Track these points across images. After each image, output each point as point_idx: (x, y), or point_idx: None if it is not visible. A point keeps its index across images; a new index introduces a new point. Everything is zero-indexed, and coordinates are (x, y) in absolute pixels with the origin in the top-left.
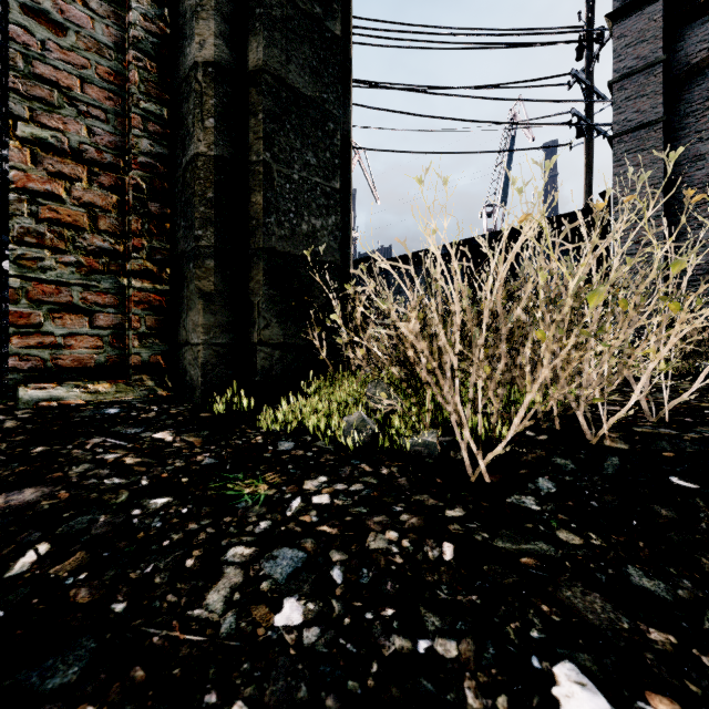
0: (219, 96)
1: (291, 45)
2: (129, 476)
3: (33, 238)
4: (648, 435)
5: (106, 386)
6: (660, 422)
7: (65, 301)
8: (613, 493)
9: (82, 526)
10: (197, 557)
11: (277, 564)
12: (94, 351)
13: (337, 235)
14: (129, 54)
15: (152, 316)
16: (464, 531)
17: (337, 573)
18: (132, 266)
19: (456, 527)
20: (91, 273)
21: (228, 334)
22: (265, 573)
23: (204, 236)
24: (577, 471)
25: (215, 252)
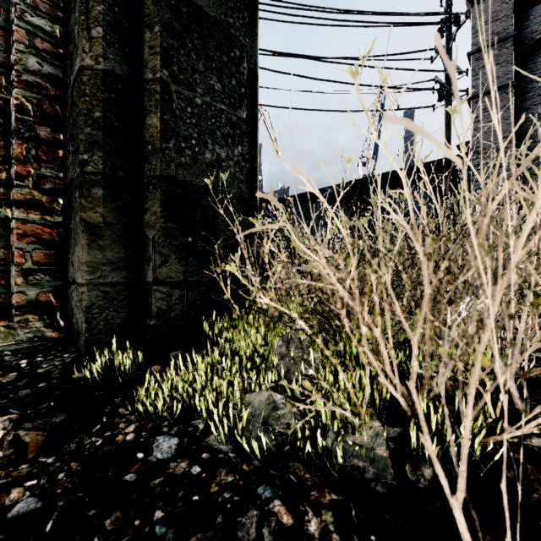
0: (109, 4)
1: None
2: None
3: None
4: None
5: None
6: None
7: None
8: None
9: None
10: None
11: None
12: None
13: (243, 166)
14: None
15: (40, 250)
16: None
17: None
18: (14, 195)
19: None
20: None
21: (120, 271)
22: None
23: (90, 161)
24: None
25: (103, 179)
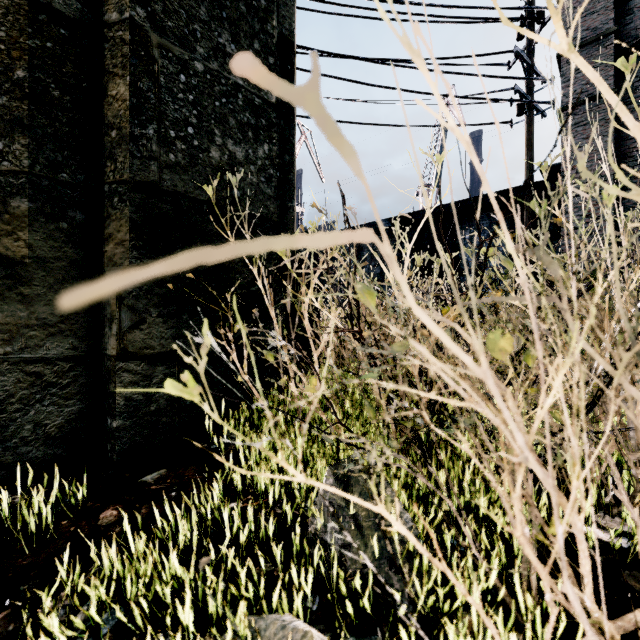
0: None
1: None
2: None
3: None
4: None
5: None
6: None
7: None
8: None
9: None
10: None
11: None
12: None
13: (272, 174)
14: None
15: None
16: None
17: None
18: None
19: None
20: None
21: (64, 338)
22: None
23: (7, 152)
24: None
25: (30, 183)
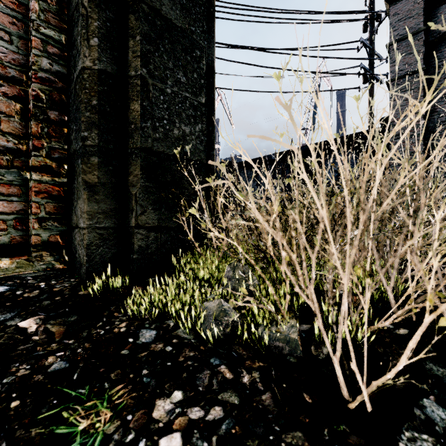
0: (103, 20)
1: None
2: None
3: None
4: None
5: (8, 262)
6: None
7: None
8: None
9: None
10: None
11: None
12: None
13: (202, 139)
14: None
15: (51, 203)
16: None
17: None
18: (32, 162)
19: None
20: None
21: (111, 218)
22: None
23: (89, 137)
24: None
25: (99, 150)
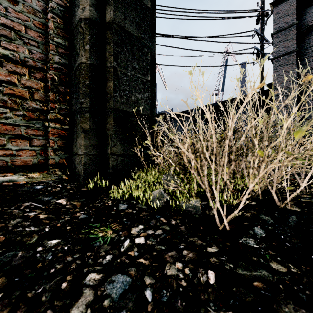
0: (92, 35)
1: (127, 11)
2: (39, 226)
3: (1, 103)
4: (309, 203)
5: (37, 174)
6: (311, 195)
7: (17, 133)
8: (297, 238)
9: (7, 259)
10: (69, 281)
11: (114, 286)
12: (32, 157)
13: (148, 102)
14: (49, 15)
15: (60, 140)
16: (219, 262)
17: (148, 293)
18: (50, 116)
19: (214, 260)
20: (30, 120)
21: (96, 149)
22: (106, 293)
23: (84, 102)
24: (275, 223)
25: (90, 109)
